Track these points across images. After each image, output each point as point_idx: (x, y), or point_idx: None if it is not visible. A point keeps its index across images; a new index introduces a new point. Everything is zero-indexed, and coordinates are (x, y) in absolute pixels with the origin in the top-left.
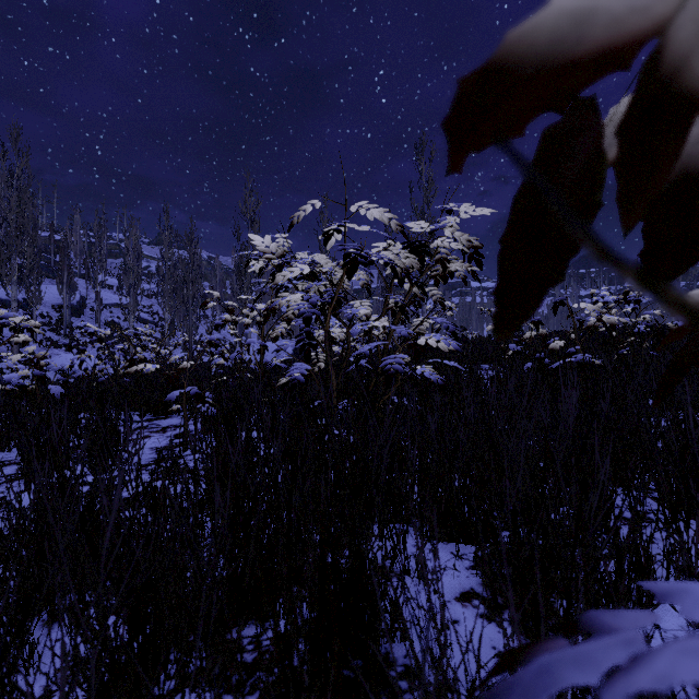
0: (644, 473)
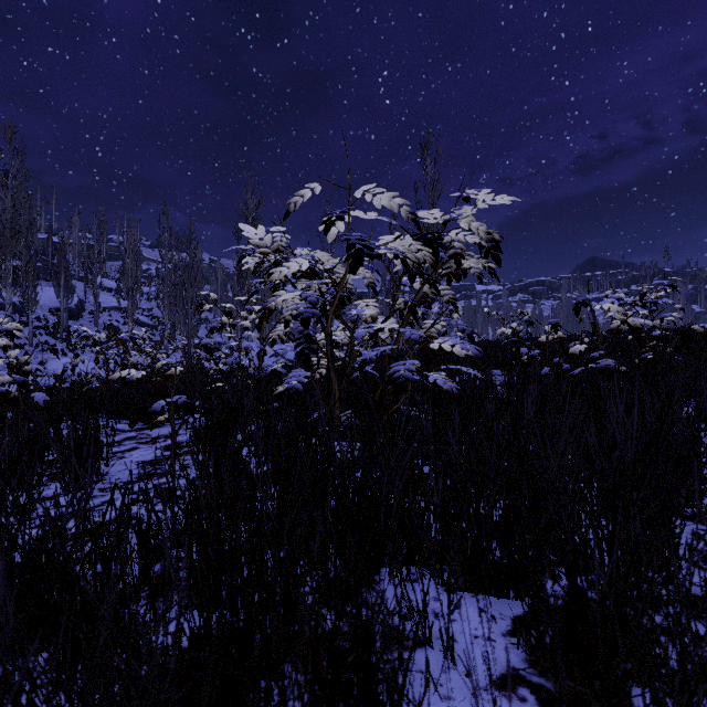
0: (701, 501)
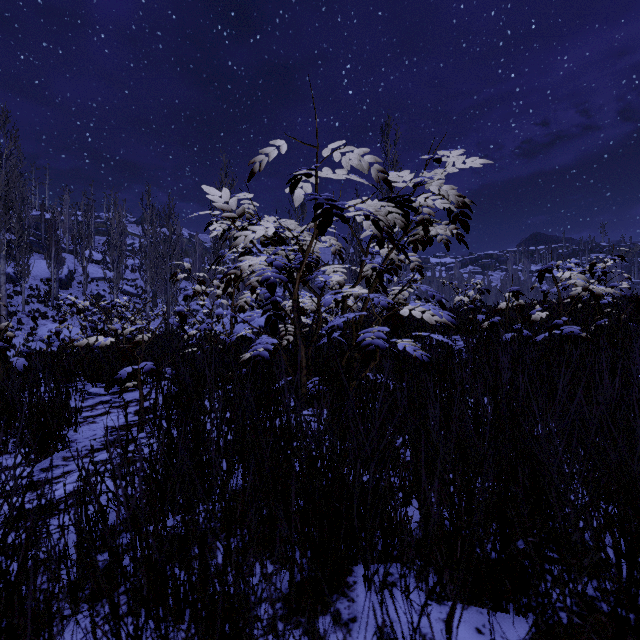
0: None
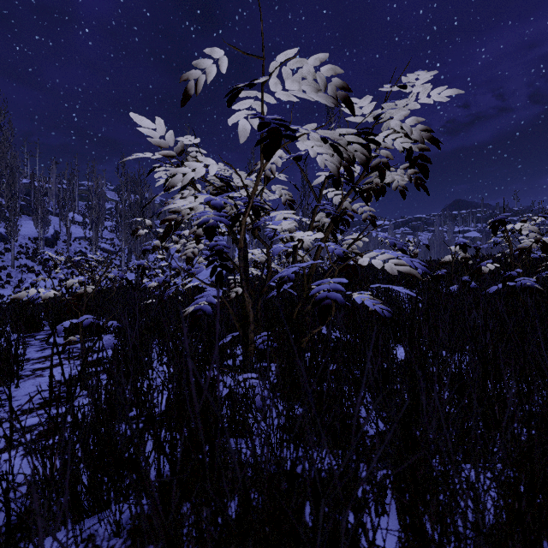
0: None
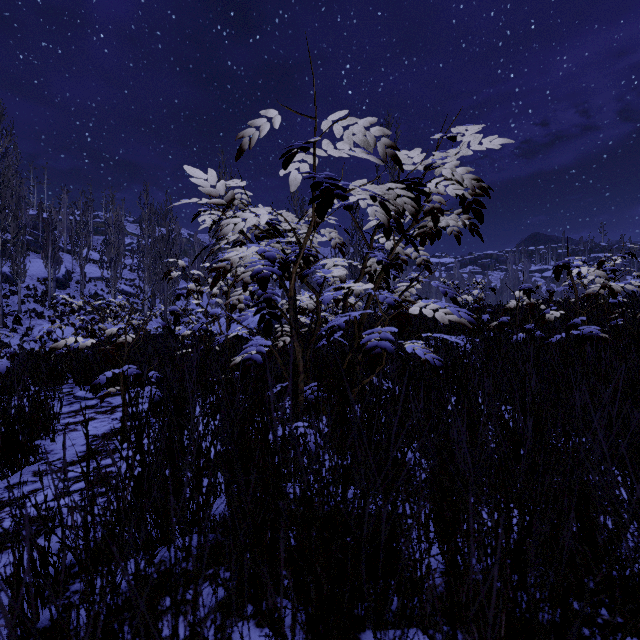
0: None
